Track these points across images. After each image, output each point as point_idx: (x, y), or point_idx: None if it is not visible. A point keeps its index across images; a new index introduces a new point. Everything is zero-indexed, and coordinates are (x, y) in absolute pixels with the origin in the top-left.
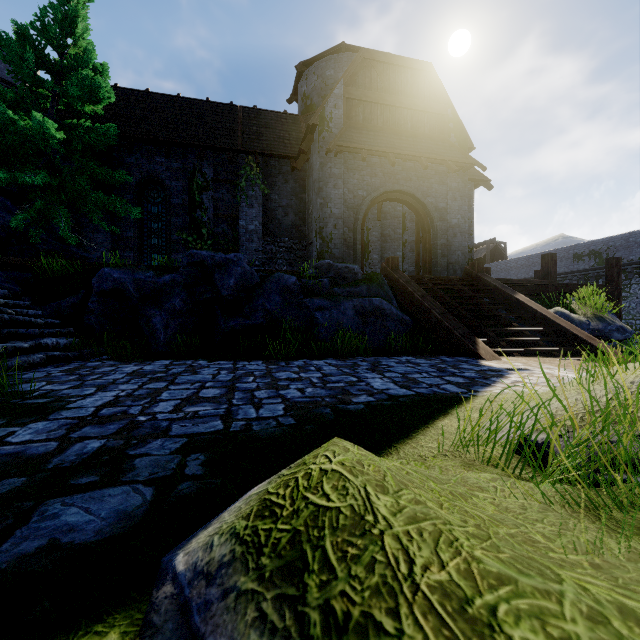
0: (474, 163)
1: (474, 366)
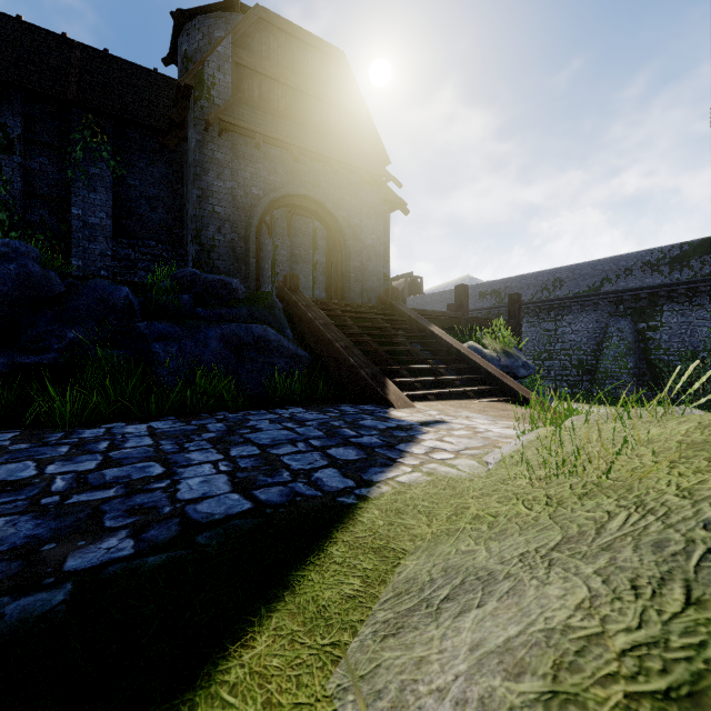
0: (390, 177)
1: (380, 421)
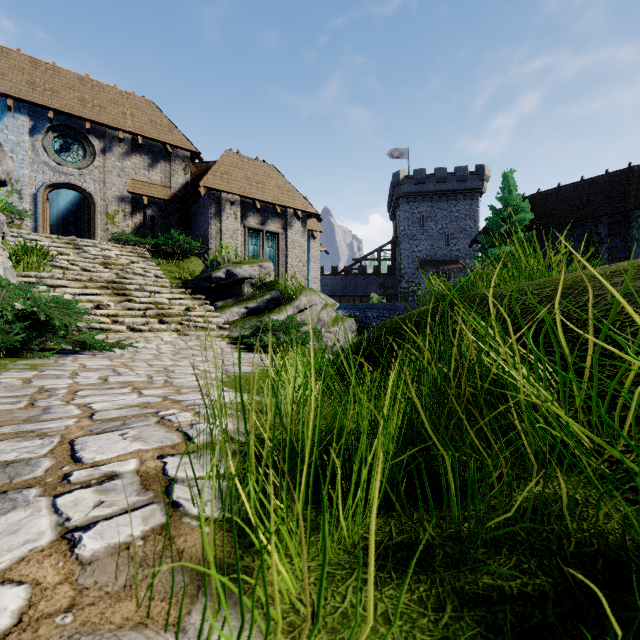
0: None
1: None
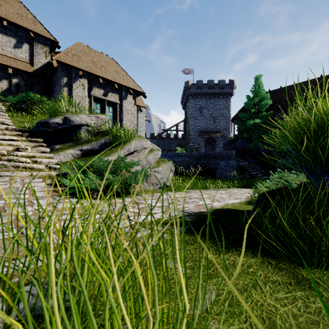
0: None
1: None
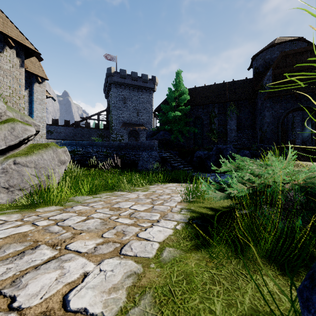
0: None
1: None
